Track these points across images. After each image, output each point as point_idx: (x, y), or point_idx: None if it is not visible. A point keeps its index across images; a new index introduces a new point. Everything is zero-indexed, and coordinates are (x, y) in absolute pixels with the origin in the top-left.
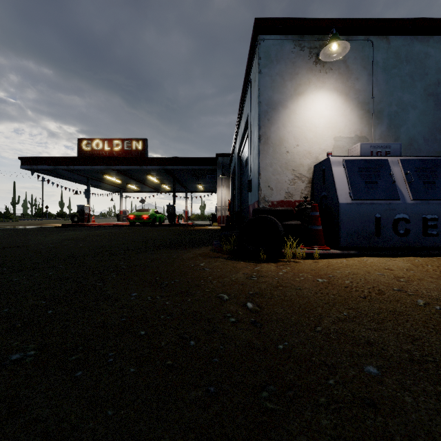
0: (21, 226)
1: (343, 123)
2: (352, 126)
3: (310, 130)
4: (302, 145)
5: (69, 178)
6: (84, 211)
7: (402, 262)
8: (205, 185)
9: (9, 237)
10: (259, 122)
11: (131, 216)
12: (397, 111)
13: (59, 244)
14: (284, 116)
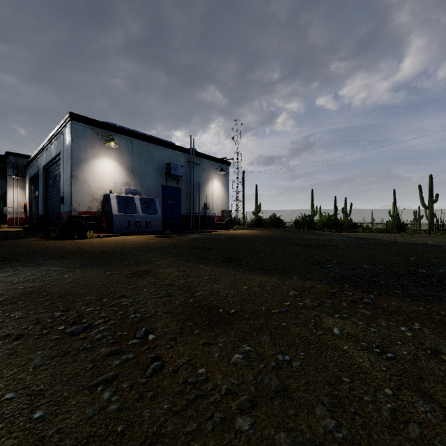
0: None
1: (118, 176)
2: (123, 177)
3: (102, 176)
4: (97, 183)
5: None
6: None
7: (134, 236)
8: None
9: None
10: (72, 168)
11: None
12: (143, 174)
13: None
14: (87, 167)
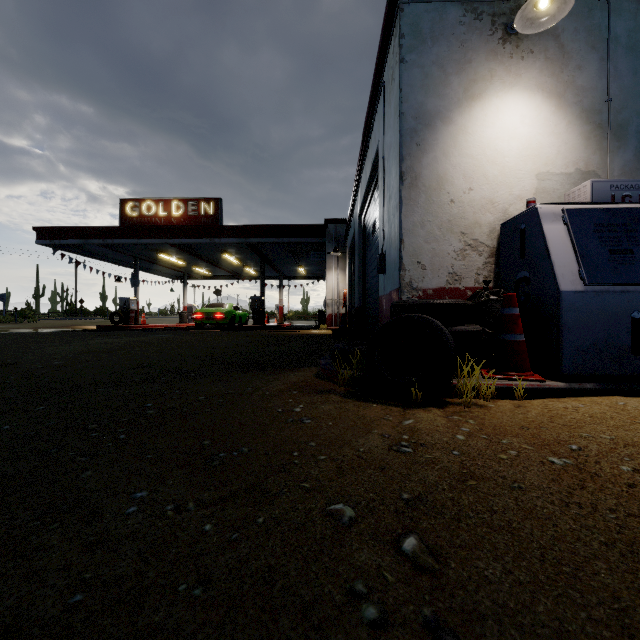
0: (37, 329)
1: (553, 148)
2: (570, 153)
3: (493, 162)
4: (478, 188)
5: (109, 259)
6: (129, 306)
7: None
8: (309, 267)
9: (3, 347)
10: (401, 150)
11: (198, 313)
12: None
13: (71, 360)
14: (447, 137)
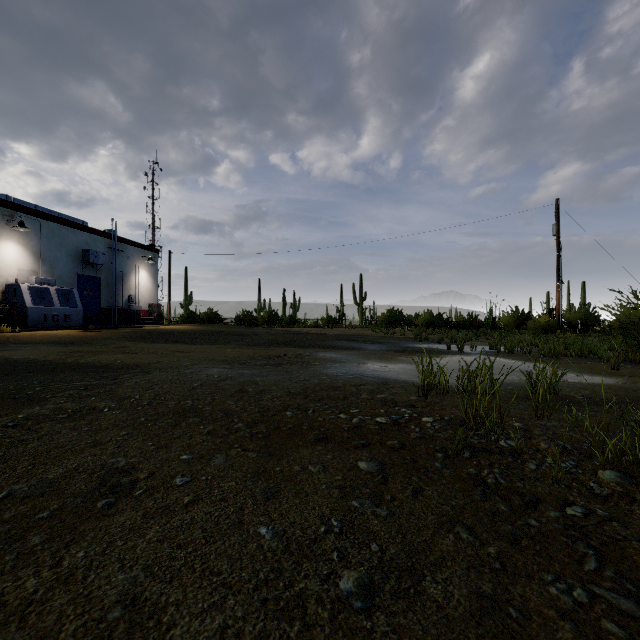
0: None
1: (24, 262)
2: (29, 264)
3: (3, 263)
4: None
5: None
6: None
7: (56, 331)
8: None
9: None
10: None
11: None
12: (54, 261)
13: None
14: None
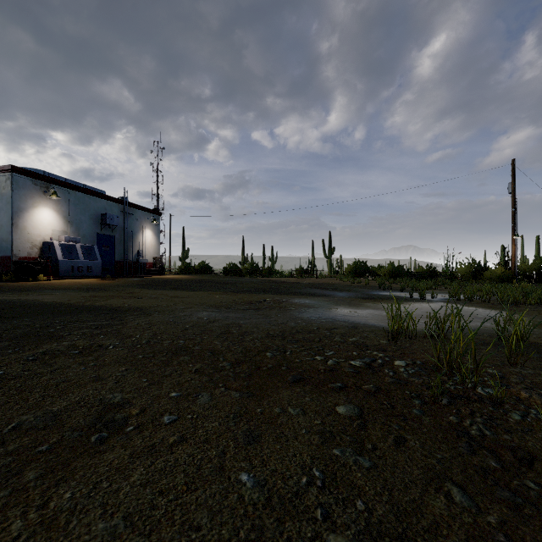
0: None
1: (57, 224)
2: (61, 226)
3: (41, 225)
4: (36, 231)
5: None
6: None
7: (81, 279)
8: None
9: None
10: (13, 217)
11: None
12: (79, 223)
13: None
14: (27, 216)
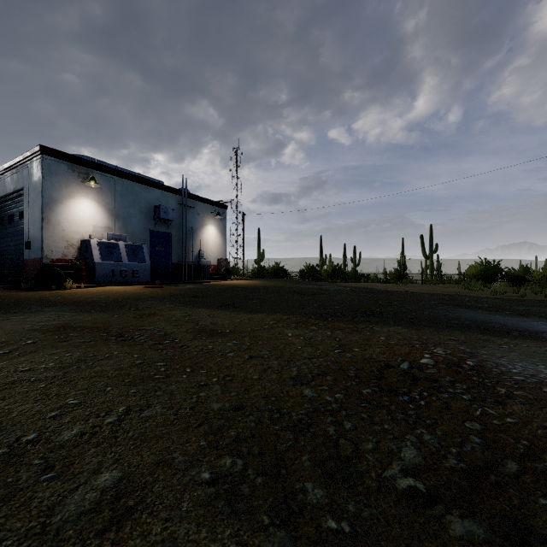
0: None
1: (99, 219)
2: (104, 221)
3: (79, 219)
4: (73, 227)
5: None
6: None
7: (120, 287)
8: None
9: None
10: (43, 209)
11: None
12: (127, 217)
13: None
14: (62, 208)
